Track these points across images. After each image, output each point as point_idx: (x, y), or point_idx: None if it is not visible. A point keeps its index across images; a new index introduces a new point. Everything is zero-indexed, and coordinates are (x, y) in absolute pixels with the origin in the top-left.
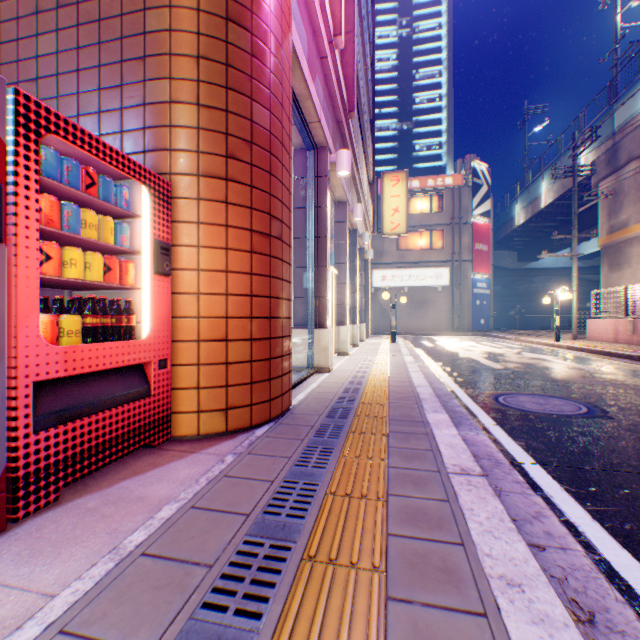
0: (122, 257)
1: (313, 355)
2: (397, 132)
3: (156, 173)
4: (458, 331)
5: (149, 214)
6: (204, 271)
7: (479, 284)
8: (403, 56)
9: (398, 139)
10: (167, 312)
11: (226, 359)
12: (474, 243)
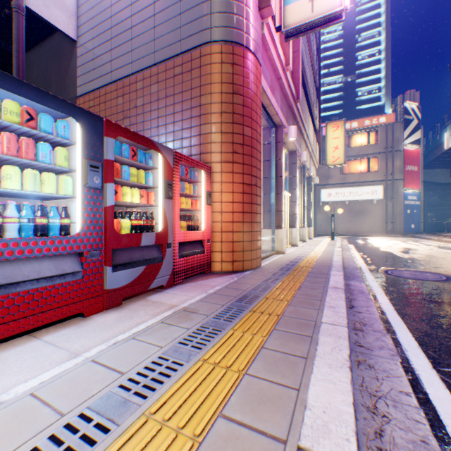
0: (193, 198)
1: (274, 244)
2: (342, 84)
3: (205, 163)
4: (390, 233)
5: (204, 181)
6: (223, 202)
7: (409, 197)
8: (347, 26)
9: (343, 89)
10: (210, 220)
11: (232, 240)
12: (405, 165)
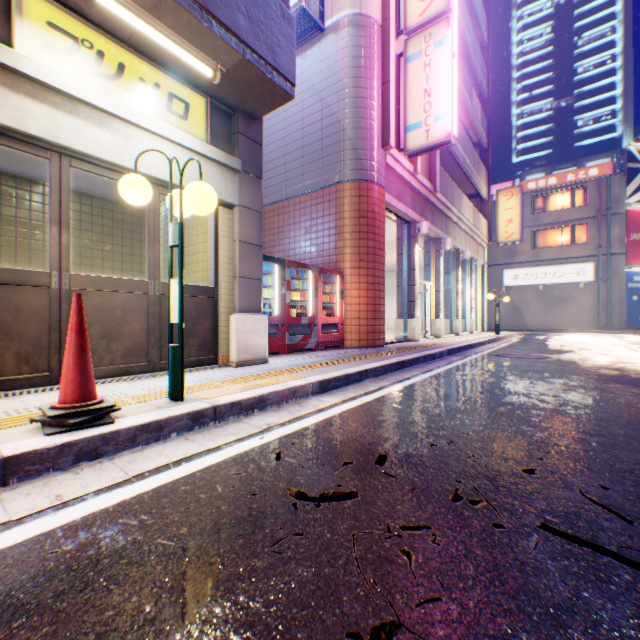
0: (331, 295)
1: (407, 333)
2: (552, 112)
3: (339, 269)
4: (604, 329)
5: (338, 283)
6: (352, 297)
7: (636, 278)
8: (560, 26)
9: (553, 119)
10: (342, 310)
11: (359, 324)
12: (628, 234)
